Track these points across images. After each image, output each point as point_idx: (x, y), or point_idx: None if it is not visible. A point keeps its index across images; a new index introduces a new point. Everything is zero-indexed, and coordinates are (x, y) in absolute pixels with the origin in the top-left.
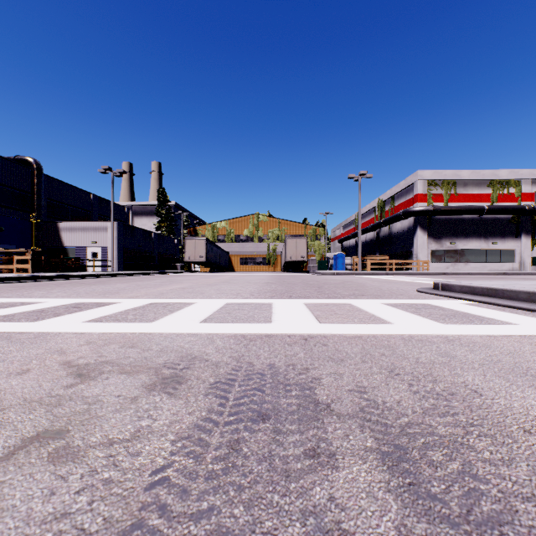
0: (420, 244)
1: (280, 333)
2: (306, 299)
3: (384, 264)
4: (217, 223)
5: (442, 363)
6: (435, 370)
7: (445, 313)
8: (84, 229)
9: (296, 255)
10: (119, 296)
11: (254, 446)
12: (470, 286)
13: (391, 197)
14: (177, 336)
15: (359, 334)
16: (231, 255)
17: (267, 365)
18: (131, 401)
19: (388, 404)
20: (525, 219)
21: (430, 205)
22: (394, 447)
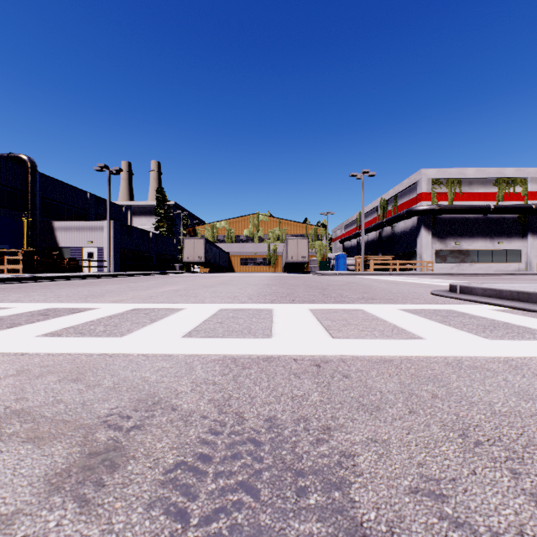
0: (423, 244)
1: (284, 355)
2: (310, 304)
3: (387, 264)
4: (216, 223)
5: (534, 416)
6: (533, 432)
7: (480, 323)
8: (79, 229)
9: (297, 256)
10: (102, 299)
11: None
12: (495, 288)
13: (394, 196)
14: (146, 359)
15: (388, 356)
16: (231, 255)
17: (265, 420)
18: None
19: None
20: (532, 219)
21: (435, 204)
22: None
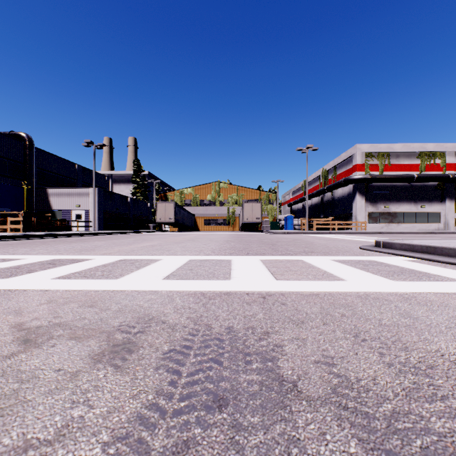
0: (358, 208)
1: (239, 291)
2: (261, 256)
3: (328, 224)
4: (184, 189)
5: (407, 326)
6: (402, 335)
7: (392, 270)
8: (69, 195)
9: (252, 217)
10: (94, 252)
11: (206, 454)
12: (409, 243)
13: (333, 167)
14: (139, 293)
15: (316, 292)
16: (196, 216)
17: (226, 328)
18: (70, 378)
19: (363, 383)
20: (449, 186)
21: (368, 174)
22: (387, 455)
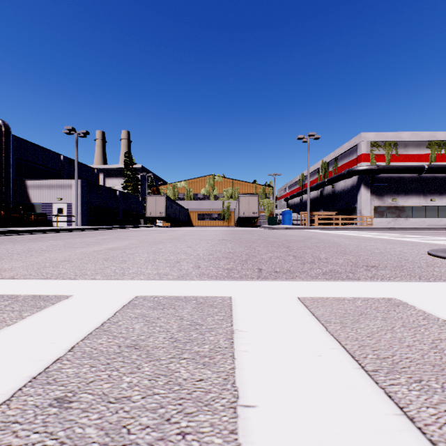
0: (363, 201)
1: None
2: (292, 280)
3: (330, 219)
4: (177, 183)
5: None
6: None
7: None
8: (50, 187)
9: (249, 211)
10: None
11: None
12: None
13: (334, 158)
14: None
15: None
16: (190, 211)
17: None
18: None
19: None
20: None
21: (374, 164)
22: None
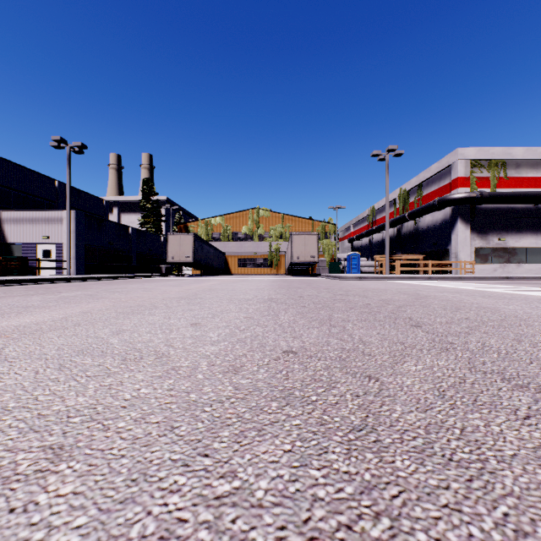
0: (460, 241)
1: None
2: None
3: (414, 265)
4: (211, 218)
5: None
6: None
7: None
8: (33, 221)
9: (305, 255)
10: None
11: None
12: None
13: (418, 185)
14: None
15: None
16: (227, 255)
17: None
18: None
19: None
20: None
21: (475, 191)
22: None
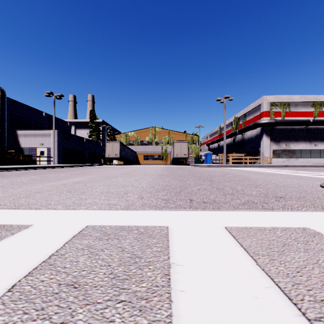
0: (265, 146)
1: None
2: (218, 210)
3: (240, 159)
4: (128, 132)
5: None
6: None
7: None
8: (34, 135)
9: (181, 153)
10: None
11: None
12: None
13: (243, 114)
14: None
15: None
16: (138, 153)
17: None
18: None
19: None
20: None
21: (273, 119)
22: None
